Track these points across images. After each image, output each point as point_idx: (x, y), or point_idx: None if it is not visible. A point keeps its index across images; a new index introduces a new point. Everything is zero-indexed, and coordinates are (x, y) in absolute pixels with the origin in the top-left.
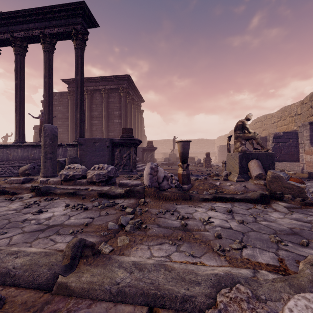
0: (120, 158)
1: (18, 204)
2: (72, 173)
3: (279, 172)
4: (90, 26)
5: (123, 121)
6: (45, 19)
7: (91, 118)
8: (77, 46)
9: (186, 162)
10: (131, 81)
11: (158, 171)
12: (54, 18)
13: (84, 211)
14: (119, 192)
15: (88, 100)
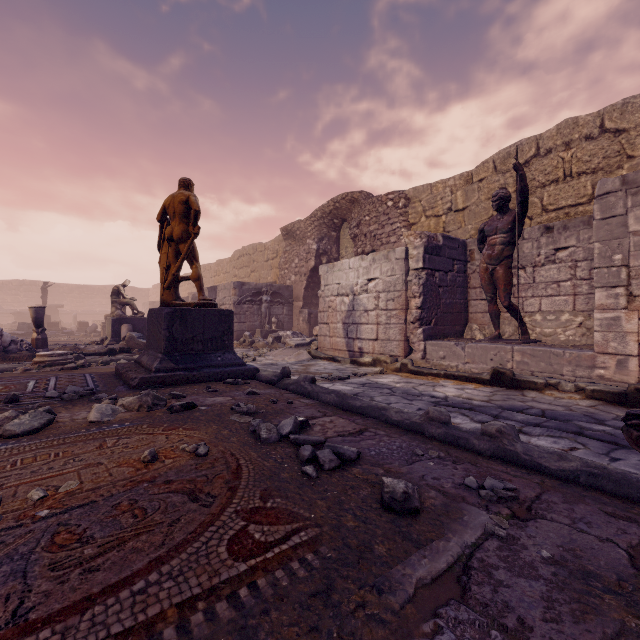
0: None
1: None
2: None
3: (136, 333)
4: None
5: None
6: None
7: None
8: None
9: (42, 327)
10: None
11: (3, 336)
12: None
13: None
14: None
15: None
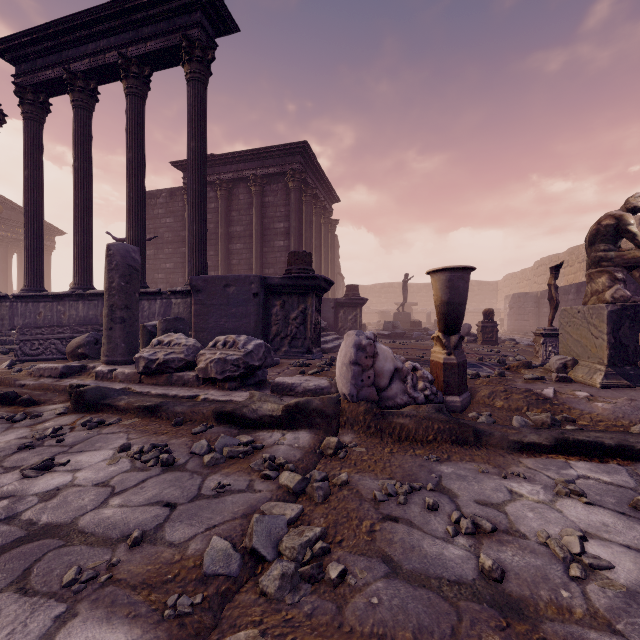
0: (283, 322)
1: (19, 433)
2: (162, 356)
3: None
4: (220, 30)
5: (295, 243)
6: (129, 26)
7: (228, 238)
8: (192, 76)
9: (457, 331)
10: (311, 156)
11: (376, 356)
12: (145, 22)
13: (161, 470)
14: (268, 413)
15: (222, 202)
